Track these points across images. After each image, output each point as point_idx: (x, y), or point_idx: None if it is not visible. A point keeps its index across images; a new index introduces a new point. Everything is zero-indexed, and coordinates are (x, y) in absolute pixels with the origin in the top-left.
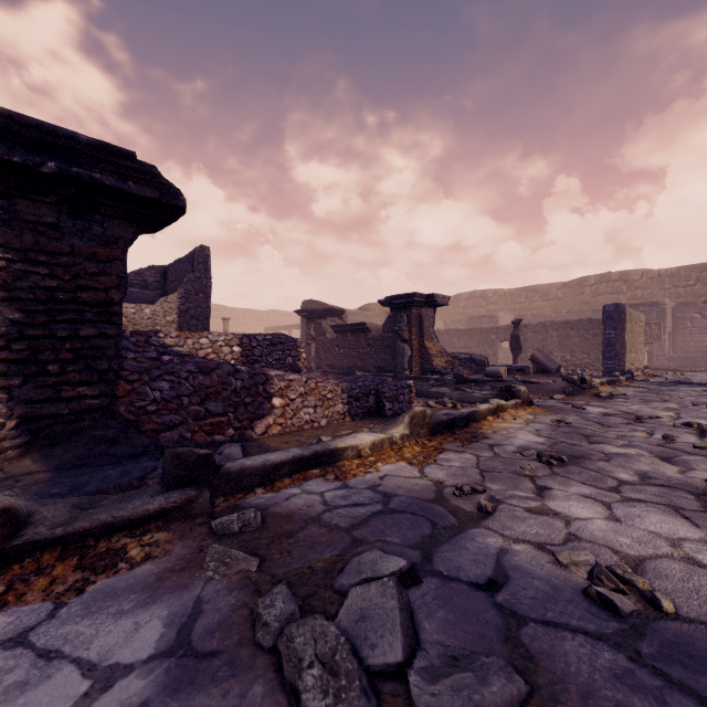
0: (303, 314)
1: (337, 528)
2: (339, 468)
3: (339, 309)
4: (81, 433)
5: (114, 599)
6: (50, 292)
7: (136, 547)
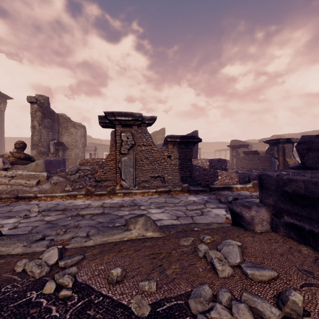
0: (230, 147)
1: (228, 195)
2: (232, 190)
3: (246, 144)
4: (186, 180)
5: (201, 195)
6: (183, 158)
7: (200, 193)
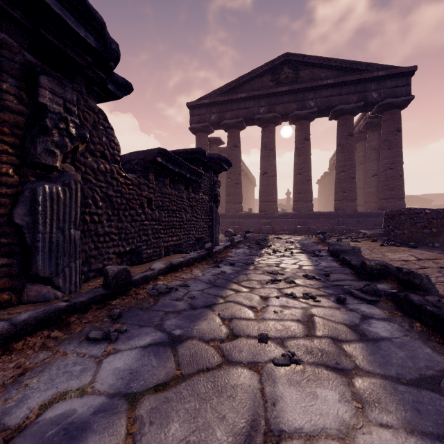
0: (68, 14)
1: None
2: None
3: None
4: None
5: None
6: None
7: None
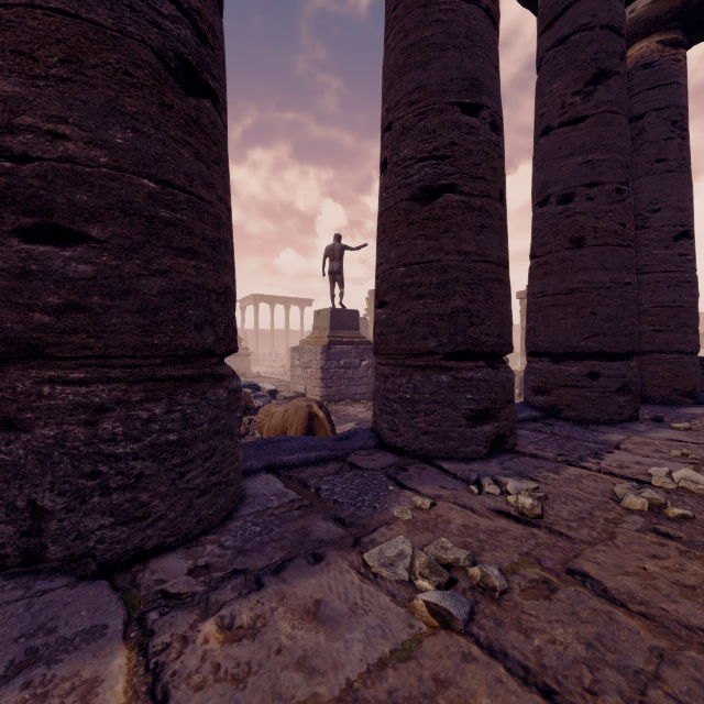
0: None
1: None
2: None
3: None
4: None
5: None
6: None
7: None
